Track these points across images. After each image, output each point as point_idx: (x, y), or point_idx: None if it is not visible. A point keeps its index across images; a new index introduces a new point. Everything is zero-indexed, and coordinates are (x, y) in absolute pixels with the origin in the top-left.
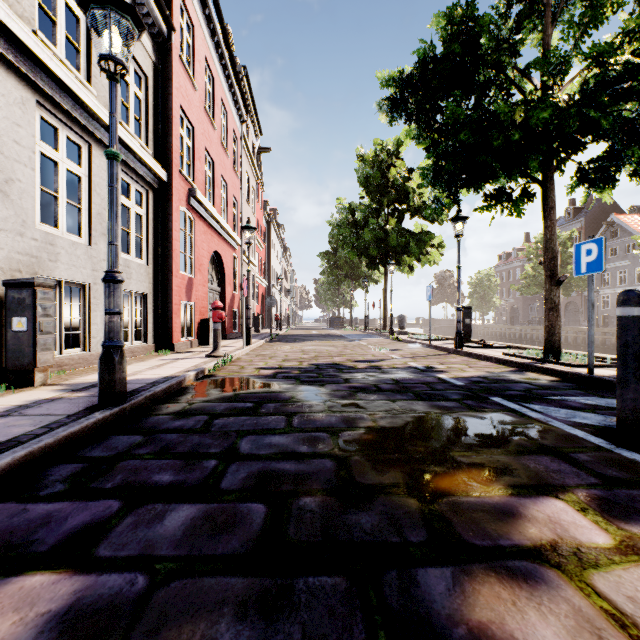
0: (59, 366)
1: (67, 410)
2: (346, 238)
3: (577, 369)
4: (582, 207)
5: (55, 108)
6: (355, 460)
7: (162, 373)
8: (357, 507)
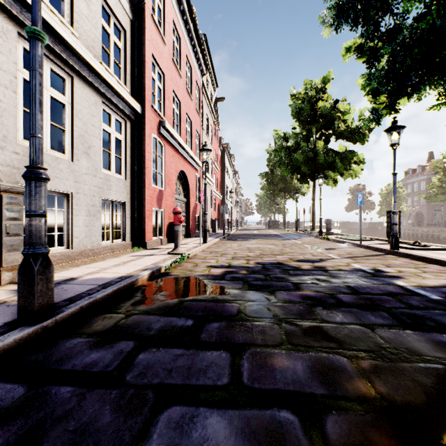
0: None
1: None
2: (282, 159)
3: None
4: None
5: None
6: None
7: (121, 271)
8: None
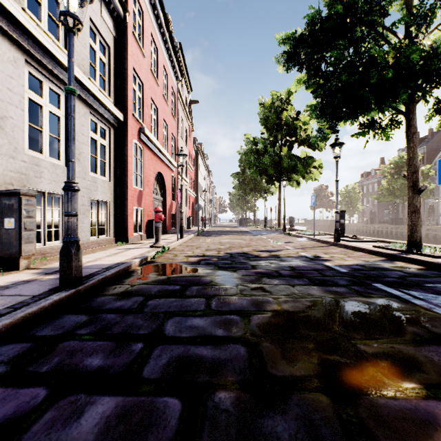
0: (42, 254)
1: (34, 291)
2: (251, 162)
3: (438, 259)
4: (424, 138)
5: (40, 66)
6: (266, 346)
7: (116, 260)
8: (272, 407)
